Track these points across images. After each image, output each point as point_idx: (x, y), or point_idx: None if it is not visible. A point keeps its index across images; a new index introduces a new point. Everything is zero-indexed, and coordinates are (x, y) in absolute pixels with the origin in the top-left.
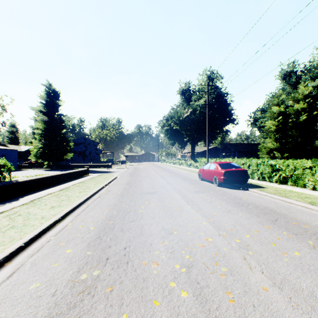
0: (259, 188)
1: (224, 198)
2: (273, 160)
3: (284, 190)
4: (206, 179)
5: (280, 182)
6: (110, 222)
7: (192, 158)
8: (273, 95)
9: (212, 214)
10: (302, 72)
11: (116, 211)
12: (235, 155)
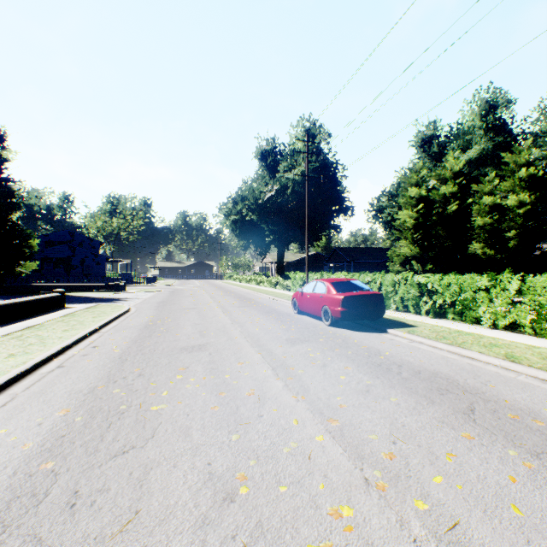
0: (404, 327)
1: (349, 354)
2: (421, 275)
3: (448, 330)
4: (308, 312)
5: (435, 314)
6: (43, 467)
7: (280, 272)
8: (410, 169)
9: (335, 403)
10: (447, 138)
11: (83, 416)
12: (350, 267)
